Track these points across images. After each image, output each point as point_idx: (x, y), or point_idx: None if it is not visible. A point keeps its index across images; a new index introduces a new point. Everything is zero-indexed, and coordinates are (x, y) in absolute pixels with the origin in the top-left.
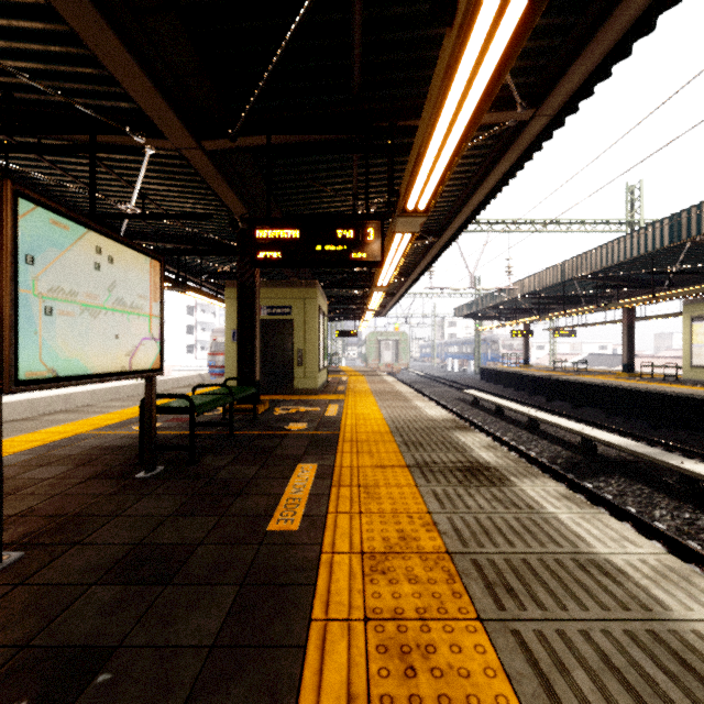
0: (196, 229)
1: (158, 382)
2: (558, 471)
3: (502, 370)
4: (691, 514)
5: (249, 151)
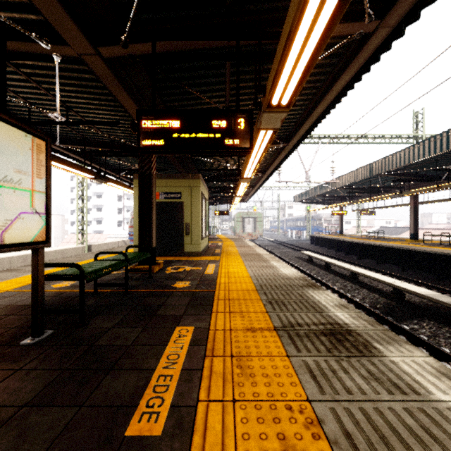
0: (112, 136)
1: (93, 246)
2: (380, 315)
3: (326, 237)
4: None
5: (140, 59)
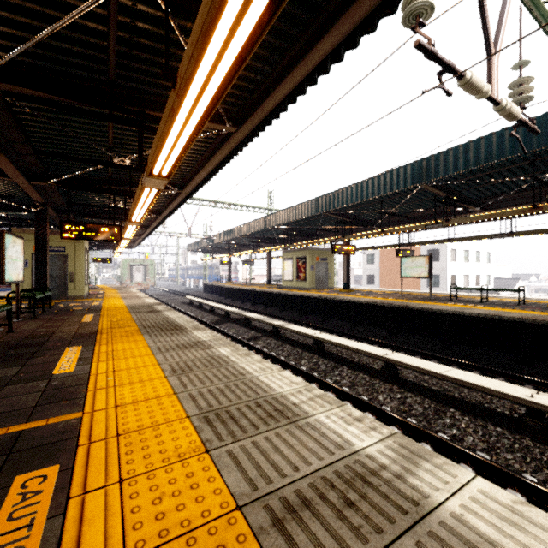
0: None
1: None
2: (208, 323)
3: (213, 285)
4: (240, 328)
5: (55, 186)
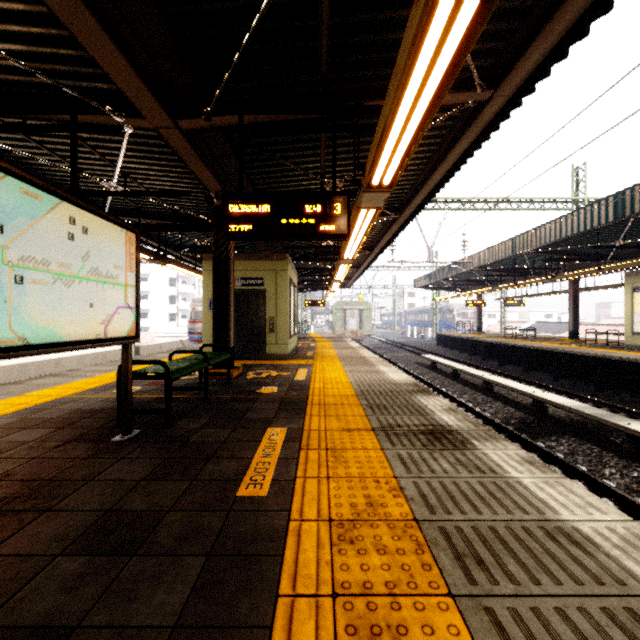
0: (175, 206)
1: (142, 347)
2: (512, 431)
3: (457, 336)
4: (639, 472)
5: (222, 130)
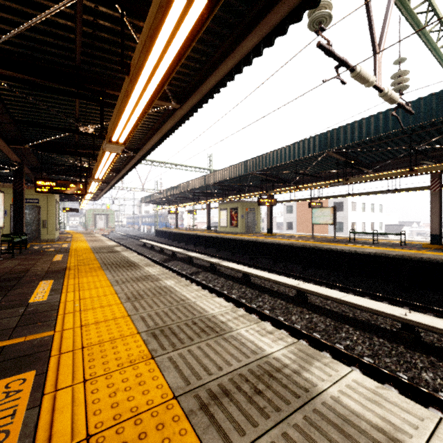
0: None
1: None
2: (158, 261)
3: (163, 230)
4: (184, 265)
5: (30, 149)
